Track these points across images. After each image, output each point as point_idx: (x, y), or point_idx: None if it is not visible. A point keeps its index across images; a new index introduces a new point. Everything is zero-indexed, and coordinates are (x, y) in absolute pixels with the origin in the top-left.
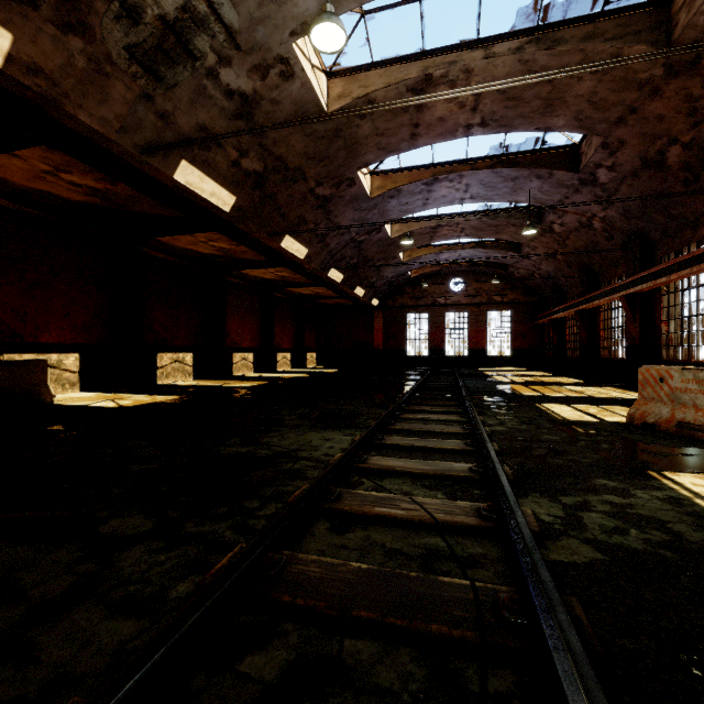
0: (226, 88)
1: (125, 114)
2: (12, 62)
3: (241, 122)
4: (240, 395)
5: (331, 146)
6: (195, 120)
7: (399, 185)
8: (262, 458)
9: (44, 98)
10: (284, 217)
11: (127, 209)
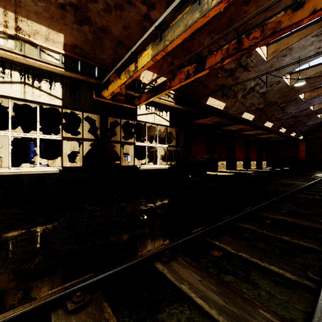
0: (259, 93)
1: (237, 108)
2: (224, 108)
3: (261, 98)
4: (253, 174)
5: (289, 92)
6: (250, 102)
7: (319, 93)
8: (285, 183)
9: (225, 111)
10: (266, 116)
11: (220, 123)
